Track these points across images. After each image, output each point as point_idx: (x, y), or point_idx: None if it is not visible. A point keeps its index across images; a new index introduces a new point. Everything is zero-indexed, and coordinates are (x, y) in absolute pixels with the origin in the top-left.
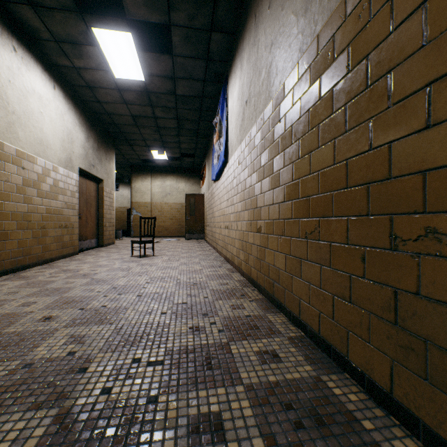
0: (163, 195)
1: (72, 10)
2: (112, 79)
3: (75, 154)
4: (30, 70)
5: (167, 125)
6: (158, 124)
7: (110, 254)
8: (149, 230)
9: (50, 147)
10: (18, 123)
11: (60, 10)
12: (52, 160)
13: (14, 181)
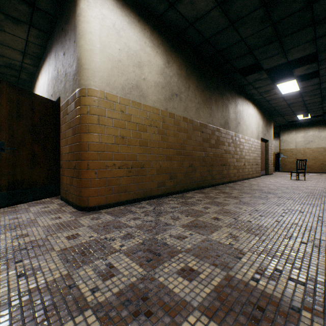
0: (305, 142)
1: (269, 84)
2: (279, 95)
3: (259, 132)
4: (249, 107)
5: (312, 101)
6: (304, 103)
7: (276, 178)
8: (293, 167)
9: (253, 132)
10: (247, 128)
11: (265, 86)
12: (253, 138)
13: (246, 149)
